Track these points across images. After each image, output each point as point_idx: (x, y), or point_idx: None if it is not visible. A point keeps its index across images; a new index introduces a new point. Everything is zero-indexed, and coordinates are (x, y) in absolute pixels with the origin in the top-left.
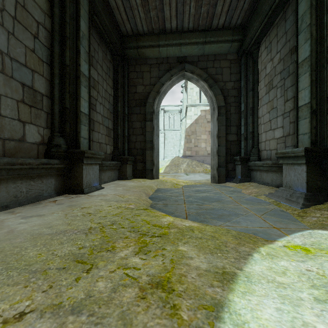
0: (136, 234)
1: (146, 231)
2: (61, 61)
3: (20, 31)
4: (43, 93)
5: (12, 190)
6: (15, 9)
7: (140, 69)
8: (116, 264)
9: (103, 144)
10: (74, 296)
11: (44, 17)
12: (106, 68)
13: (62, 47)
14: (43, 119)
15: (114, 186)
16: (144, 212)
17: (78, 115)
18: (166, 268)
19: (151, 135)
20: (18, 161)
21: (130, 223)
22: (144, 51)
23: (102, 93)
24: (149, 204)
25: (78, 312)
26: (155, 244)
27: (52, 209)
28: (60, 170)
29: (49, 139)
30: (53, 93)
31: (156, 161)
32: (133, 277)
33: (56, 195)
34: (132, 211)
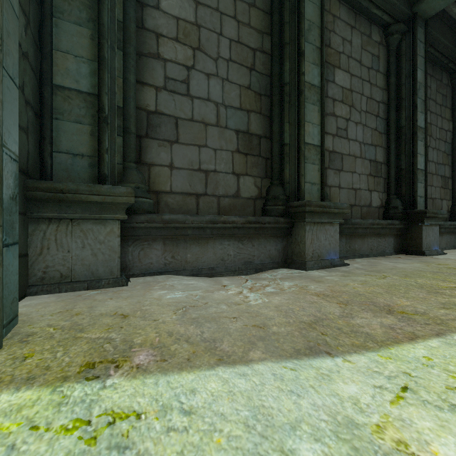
0: None
1: None
2: (396, 125)
3: (368, 119)
4: (381, 161)
5: (369, 244)
6: (366, 105)
7: None
8: None
9: (436, 199)
10: None
11: (382, 93)
12: (440, 98)
13: (396, 111)
14: (381, 185)
15: None
16: None
17: (414, 173)
18: None
19: None
20: (375, 222)
21: None
22: None
23: (436, 133)
24: None
25: None
26: None
27: (407, 261)
28: (398, 230)
29: (387, 202)
30: (388, 159)
31: None
32: None
33: (395, 253)
34: None
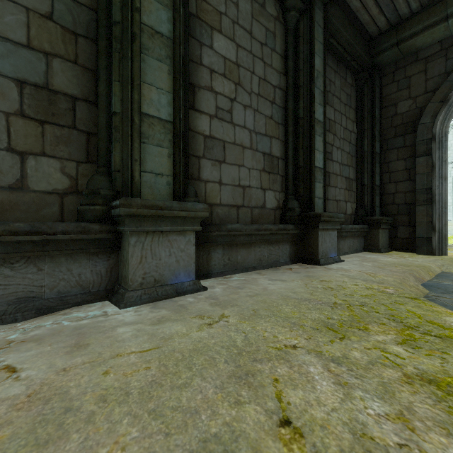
0: (398, 324)
1: (415, 325)
2: (295, 115)
3: (262, 104)
4: (278, 156)
5: (258, 254)
6: (258, 86)
7: (403, 74)
8: (371, 344)
9: (341, 201)
10: (331, 352)
11: (279, 77)
12: (345, 97)
13: (295, 100)
14: (278, 183)
15: (358, 260)
16: (411, 301)
17: (312, 171)
18: (447, 373)
19: (427, 179)
20: (263, 227)
21: (387, 309)
22: (413, 42)
23: (340, 133)
24: (421, 294)
25: (337, 363)
26: (429, 343)
27: (290, 277)
28: (294, 236)
29: (284, 203)
30: (287, 154)
31: (438, 223)
32: (394, 362)
33: (291, 263)
34: (391, 297)
